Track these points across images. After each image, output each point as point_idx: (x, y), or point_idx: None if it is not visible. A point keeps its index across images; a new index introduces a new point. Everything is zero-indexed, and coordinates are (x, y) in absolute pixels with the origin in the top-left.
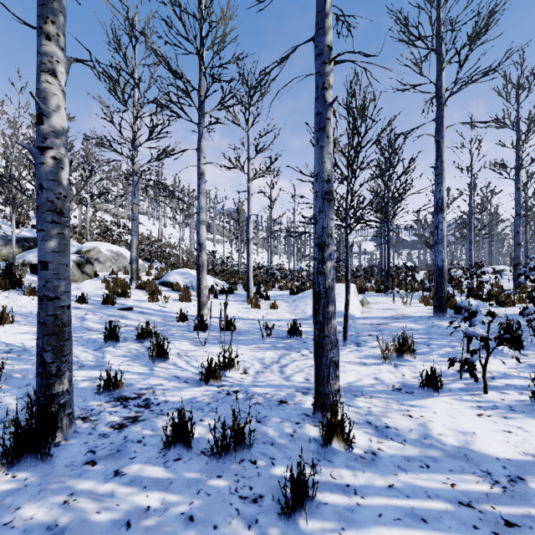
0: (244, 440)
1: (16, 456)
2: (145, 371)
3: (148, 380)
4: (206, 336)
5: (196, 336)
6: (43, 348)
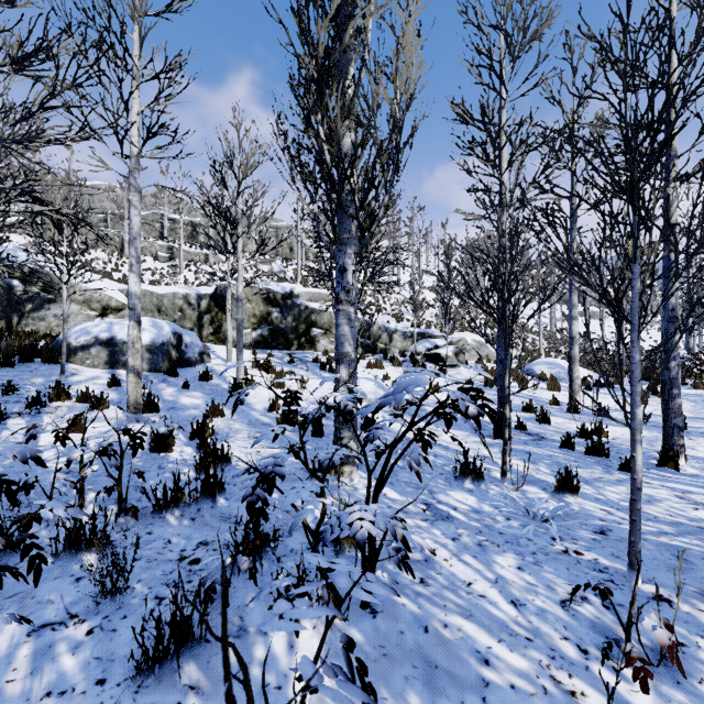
0: (604, 450)
1: (497, 435)
2: (536, 426)
3: (539, 430)
4: (579, 415)
5: (569, 416)
6: (501, 396)
